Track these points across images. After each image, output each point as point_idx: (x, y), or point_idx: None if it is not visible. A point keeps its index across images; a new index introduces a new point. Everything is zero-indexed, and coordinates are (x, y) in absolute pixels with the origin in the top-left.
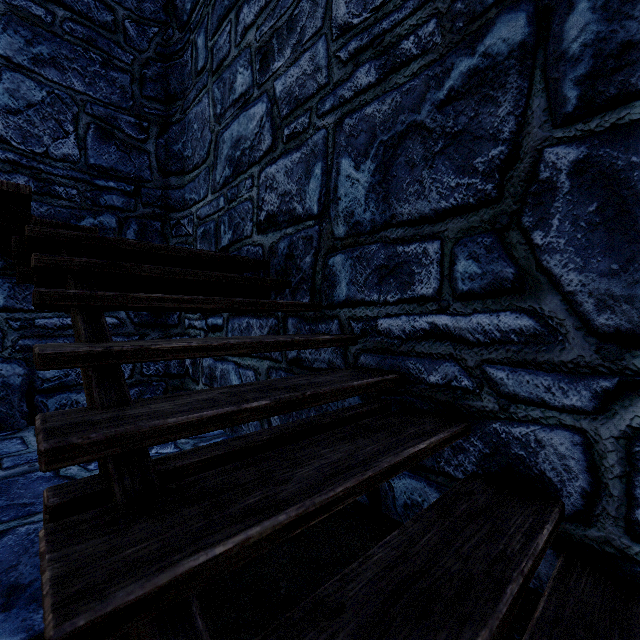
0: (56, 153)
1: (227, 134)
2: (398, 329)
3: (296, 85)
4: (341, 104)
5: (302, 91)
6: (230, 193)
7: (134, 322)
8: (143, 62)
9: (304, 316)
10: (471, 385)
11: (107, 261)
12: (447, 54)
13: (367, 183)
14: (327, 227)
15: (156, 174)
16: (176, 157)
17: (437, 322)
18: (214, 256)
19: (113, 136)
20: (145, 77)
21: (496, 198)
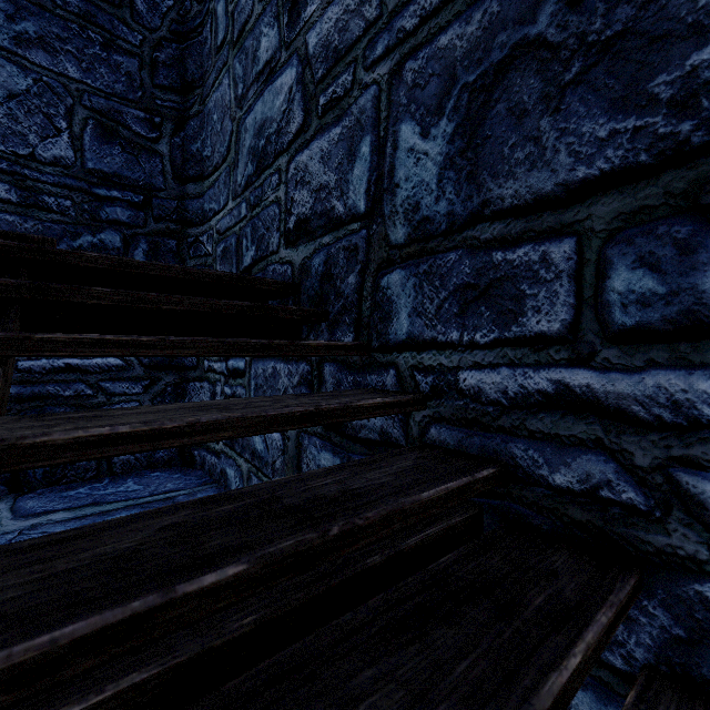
0: (45, 155)
1: (250, 119)
2: (494, 389)
3: (335, 31)
4: (400, 41)
5: (343, 37)
6: (253, 196)
7: (143, 364)
8: (155, 43)
9: (346, 362)
10: (643, 502)
11: (30, 282)
12: None
13: (441, 155)
14: (379, 230)
15: (170, 181)
16: (194, 159)
17: (569, 381)
18: (219, 277)
19: (117, 134)
20: (157, 62)
21: (703, 146)
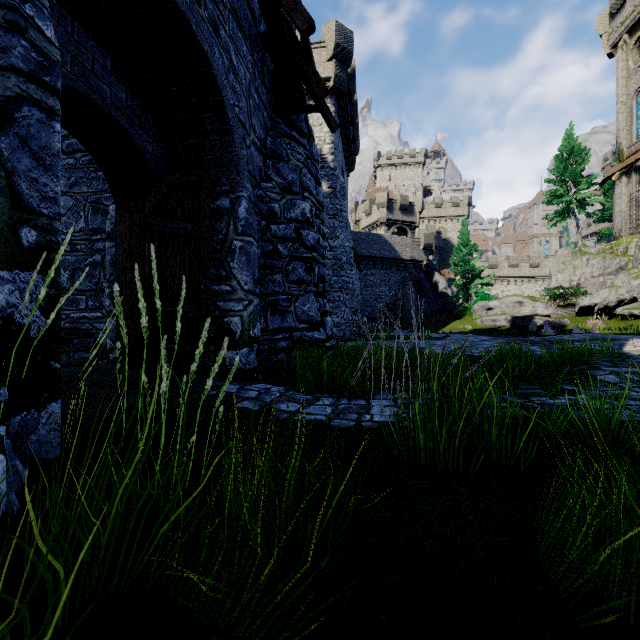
0: None
1: None
2: (76, 316)
3: None
4: None
5: None
6: None
7: None
8: None
9: None
10: (92, 328)
11: None
12: (87, 255)
13: (68, 277)
14: None
15: None
16: None
17: (85, 315)
18: None
19: None
20: None
21: (96, 290)
